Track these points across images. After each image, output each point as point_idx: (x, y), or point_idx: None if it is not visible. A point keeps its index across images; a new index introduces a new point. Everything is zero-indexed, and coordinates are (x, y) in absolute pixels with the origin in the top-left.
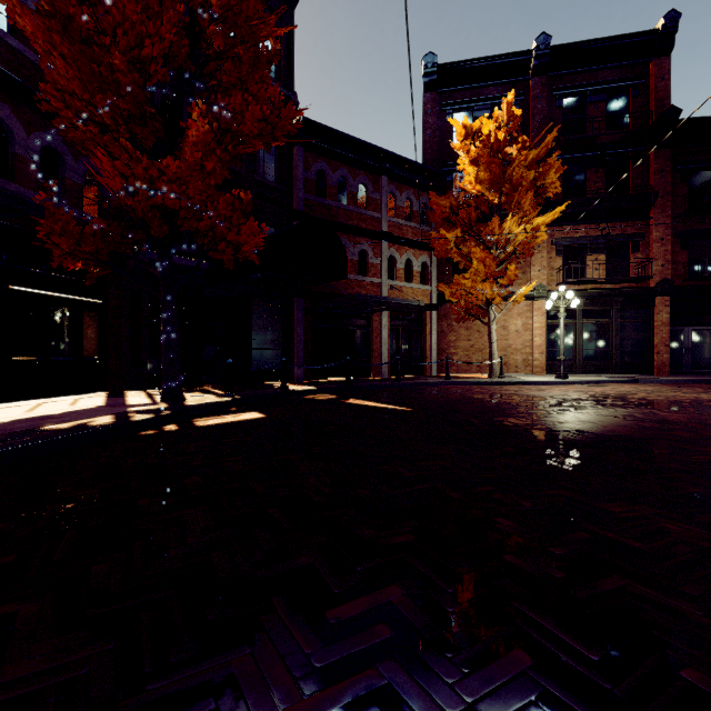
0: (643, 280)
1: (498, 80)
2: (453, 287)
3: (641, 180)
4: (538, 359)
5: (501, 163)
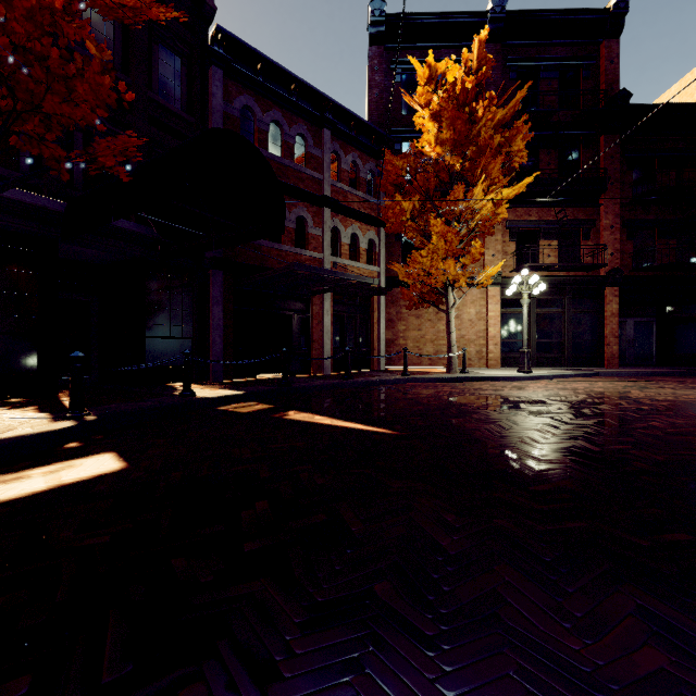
0: (596, 268)
1: (450, 43)
2: (411, 265)
3: (591, 165)
4: (492, 351)
5: (468, 119)
